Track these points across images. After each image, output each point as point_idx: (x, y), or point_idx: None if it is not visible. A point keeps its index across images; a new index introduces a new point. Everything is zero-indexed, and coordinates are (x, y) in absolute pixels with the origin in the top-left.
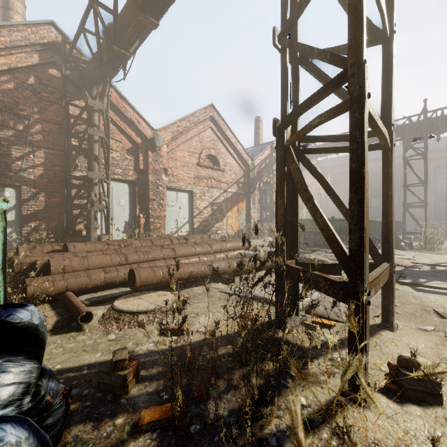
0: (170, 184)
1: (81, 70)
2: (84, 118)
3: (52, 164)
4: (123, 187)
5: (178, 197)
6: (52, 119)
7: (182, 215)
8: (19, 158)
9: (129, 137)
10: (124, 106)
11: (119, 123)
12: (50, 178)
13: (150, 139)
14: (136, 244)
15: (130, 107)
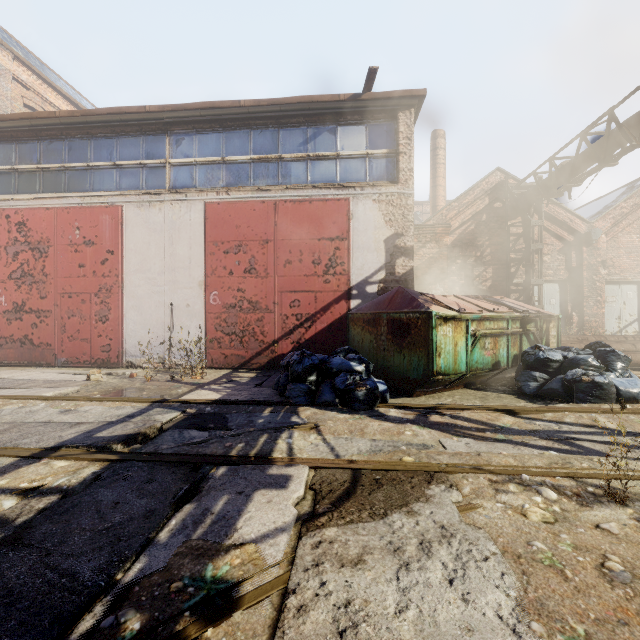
0: (610, 277)
1: (518, 195)
2: (519, 233)
3: (497, 276)
4: (553, 287)
5: (621, 290)
6: (496, 242)
7: (627, 312)
8: (477, 276)
9: (560, 237)
10: (555, 210)
11: (549, 227)
12: (495, 287)
13: (584, 234)
14: (591, 339)
15: (561, 209)
